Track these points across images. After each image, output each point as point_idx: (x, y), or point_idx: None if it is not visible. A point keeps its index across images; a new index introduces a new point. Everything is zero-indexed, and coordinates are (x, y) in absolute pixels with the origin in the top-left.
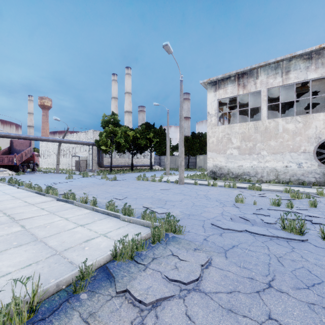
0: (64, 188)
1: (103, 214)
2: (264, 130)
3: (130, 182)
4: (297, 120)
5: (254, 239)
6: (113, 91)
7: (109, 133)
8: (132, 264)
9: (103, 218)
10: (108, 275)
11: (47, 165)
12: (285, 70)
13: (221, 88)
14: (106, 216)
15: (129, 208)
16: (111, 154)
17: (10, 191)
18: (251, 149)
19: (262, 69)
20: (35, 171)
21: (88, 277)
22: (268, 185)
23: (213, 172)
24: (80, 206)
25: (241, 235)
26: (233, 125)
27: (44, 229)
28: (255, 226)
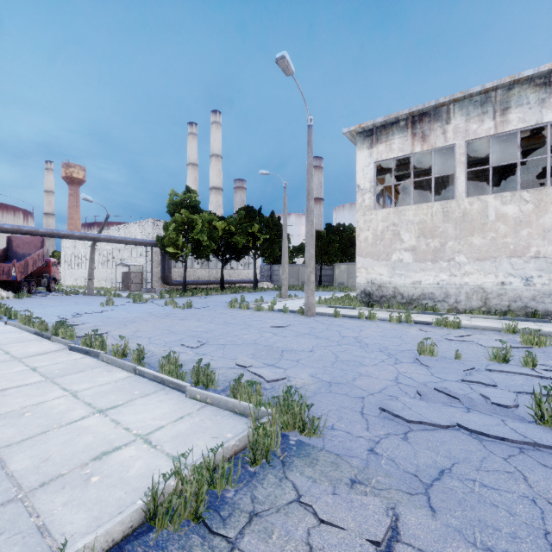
0: (93, 323)
1: (153, 382)
2: (462, 216)
3: (216, 312)
4: (524, 198)
5: (484, 451)
6: (190, 152)
7: (182, 225)
8: (197, 538)
9: (151, 392)
10: None
11: (75, 280)
12: (500, 107)
13: (381, 142)
14: (159, 386)
15: (207, 370)
16: (185, 262)
17: None
18: (436, 251)
19: (458, 106)
20: (51, 291)
21: None
22: (470, 317)
23: (366, 293)
24: (112, 364)
25: (452, 439)
26: (404, 209)
27: (17, 422)
28: (474, 412)
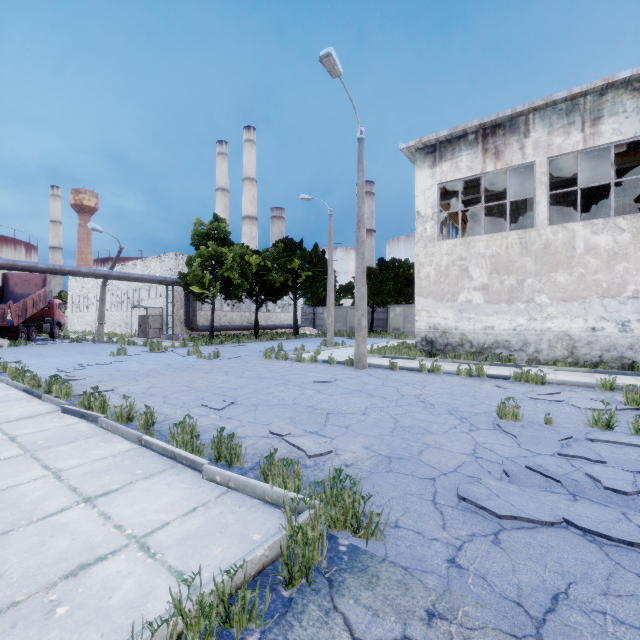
0: (98, 377)
1: (162, 457)
2: (543, 249)
3: (248, 363)
4: (619, 226)
5: (608, 563)
6: (219, 175)
7: (209, 260)
8: None
9: (157, 471)
10: None
11: (85, 325)
12: (590, 117)
13: (445, 159)
14: (170, 462)
15: (230, 442)
16: (212, 303)
17: None
18: (512, 290)
19: (538, 116)
20: (55, 338)
21: None
22: (554, 369)
23: (427, 341)
24: (112, 431)
25: (561, 543)
26: (473, 239)
27: None
28: (583, 501)
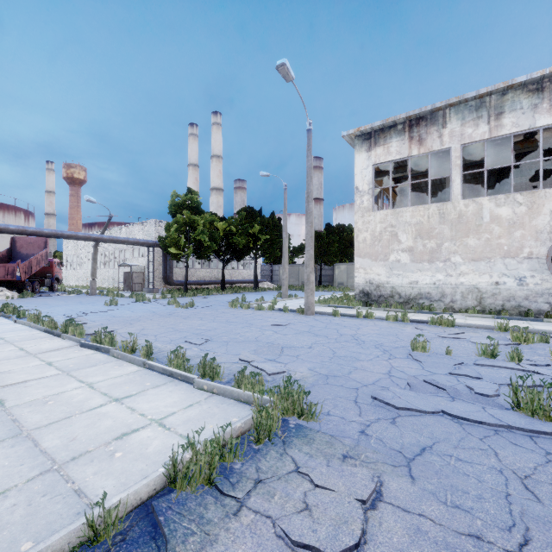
0: (99, 322)
1: (162, 375)
2: (457, 218)
3: (218, 311)
4: (517, 201)
5: (463, 433)
6: (191, 153)
7: (184, 225)
8: (211, 498)
9: (161, 384)
10: (156, 528)
11: (77, 280)
12: (494, 112)
13: (379, 145)
14: (169, 378)
15: (212, 364)
16: (186, 262)
17: (0, 327)
18: (432, 252)
19: (453, 111)
20: (54, 291)
21: (107, 536)
22: (465, 316)
23: (364, 293)
24: (122, 359)
25: (435, 423)
26: (402, 210)
27: (42, 409)
28: (458, 401)
